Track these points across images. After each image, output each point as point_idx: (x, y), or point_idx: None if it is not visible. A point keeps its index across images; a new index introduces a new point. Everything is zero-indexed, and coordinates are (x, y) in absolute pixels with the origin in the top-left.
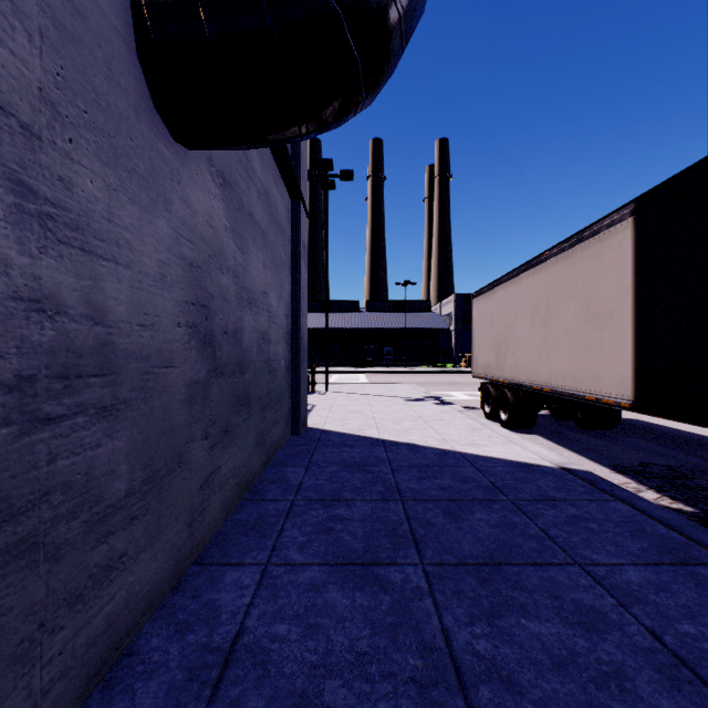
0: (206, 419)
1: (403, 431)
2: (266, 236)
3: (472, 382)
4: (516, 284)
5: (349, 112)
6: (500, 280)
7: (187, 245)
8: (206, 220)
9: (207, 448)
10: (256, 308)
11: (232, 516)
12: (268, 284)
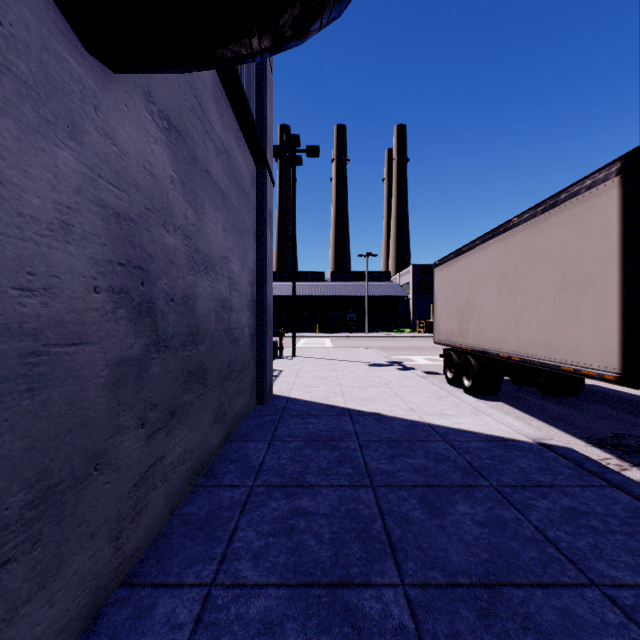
0: (142, 403)
1: (369, 400)
2: (226, 198)
3: (430, 346)
4: (480, 252)
5: (312, 18)
6: (463, 249)
7: (111, 190)
8: (142, 165)
9: (144, 437)
10: (213, 273)
11: (181, 508)
12: (229, 249)
